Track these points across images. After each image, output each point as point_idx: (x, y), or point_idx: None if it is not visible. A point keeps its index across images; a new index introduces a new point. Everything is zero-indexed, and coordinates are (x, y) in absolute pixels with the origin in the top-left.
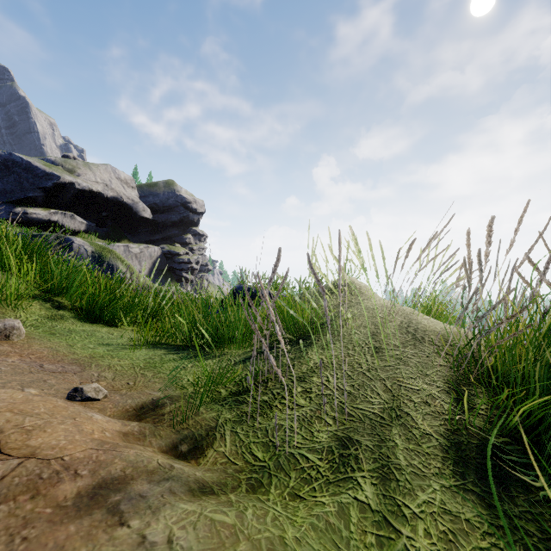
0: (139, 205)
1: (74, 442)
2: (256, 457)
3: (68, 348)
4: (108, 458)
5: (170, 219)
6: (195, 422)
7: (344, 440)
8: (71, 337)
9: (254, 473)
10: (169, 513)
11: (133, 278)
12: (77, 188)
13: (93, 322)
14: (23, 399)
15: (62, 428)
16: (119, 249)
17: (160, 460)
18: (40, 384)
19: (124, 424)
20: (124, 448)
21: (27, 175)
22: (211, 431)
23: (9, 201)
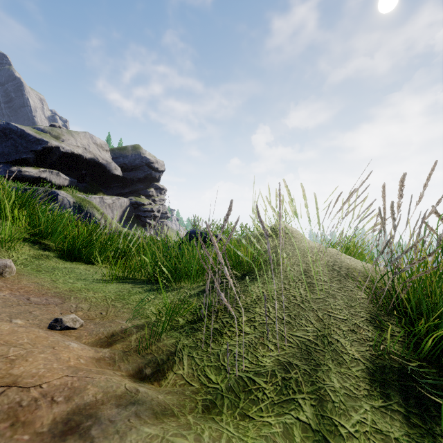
0: (111, 165)
1: (52, 369)
2: (209, 379)
3: (51, 283)
4: (81, 384)
5: (136, 176)
6: (158, 347)
7: (285, 364)
8: (54, 273)
9: (208, 395)
10: (134, 437)
11: (106, 224)
12: (62, 151)
13: (73, 260)
14: (9, 330)
15: (42, 357)
16: (95, 200)
17: (127, 384)
18: (26, 315)
19: (96, 350)
20: (96, 374)
21: (21, 140)
22: (171, 356)
23: (6, 162)
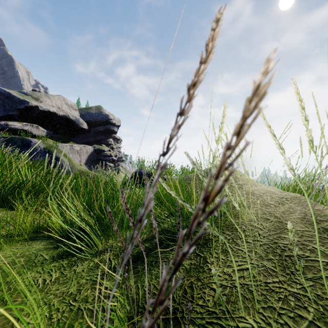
0: (79, 120)
1: None
2: None
3: None
4: None
5: (99, 129)
6: None
7: None
8: None
9: None
10: None
11: (70, 165)
12: (40, 109)
13: None
14: None
15: None
16: (66, 147)
17: None
18: None
19: None
20: None
21: (8, 101)
22: None
23: None
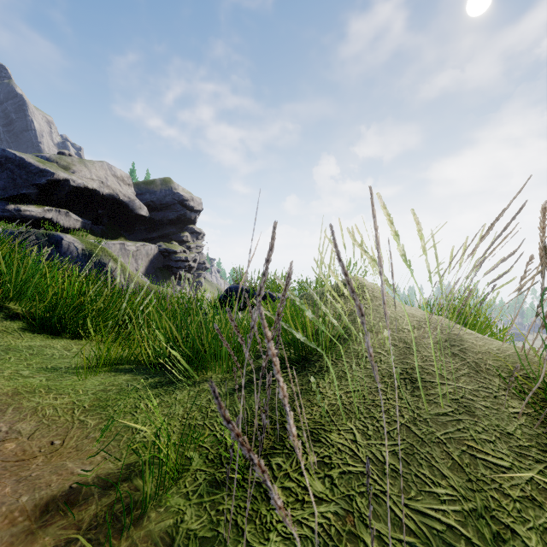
0: (135, 202)
1: None
2: None
3: None
4: None
5: (167, 216)
6: (132, 546)
7: None
8: (3, 358)
9: None
10: None
11: (125, 277)
12: (72, 185)
13: (50, 333)
14: None
15: None
16: (115, 247)
17: None
18: None
19: None
20: None
21: (20, 171)
22: None
23: (1, 198)
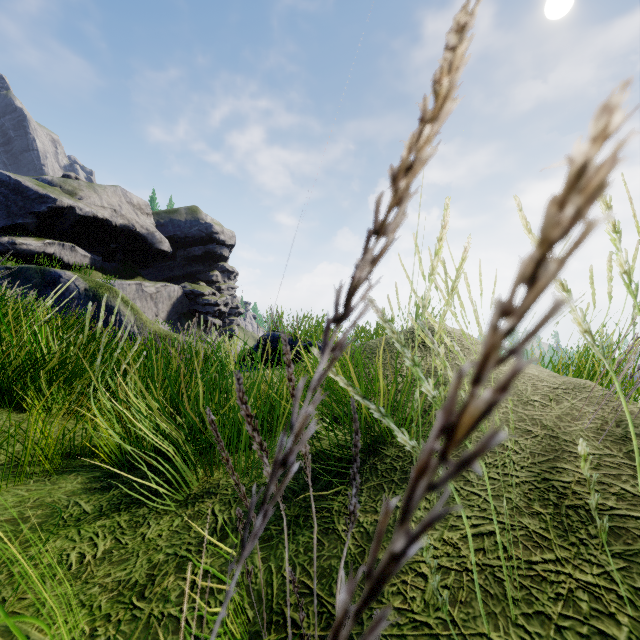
0: (155, 235)
1: None
2: None
3: None
4: None
5: (193, 252)
6: None
7: None
8: None
9: None
10: None
11: (138, 323)
12: (79, 213)
13: None
14: None
15: None
16: (130, 288)
17: None
18: None
19: None
20: None
21: (15, 197)
22: None
23: None
